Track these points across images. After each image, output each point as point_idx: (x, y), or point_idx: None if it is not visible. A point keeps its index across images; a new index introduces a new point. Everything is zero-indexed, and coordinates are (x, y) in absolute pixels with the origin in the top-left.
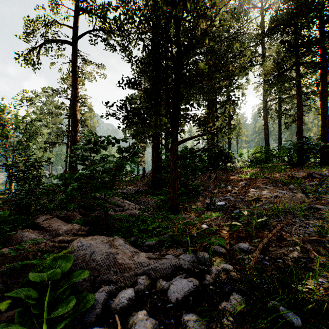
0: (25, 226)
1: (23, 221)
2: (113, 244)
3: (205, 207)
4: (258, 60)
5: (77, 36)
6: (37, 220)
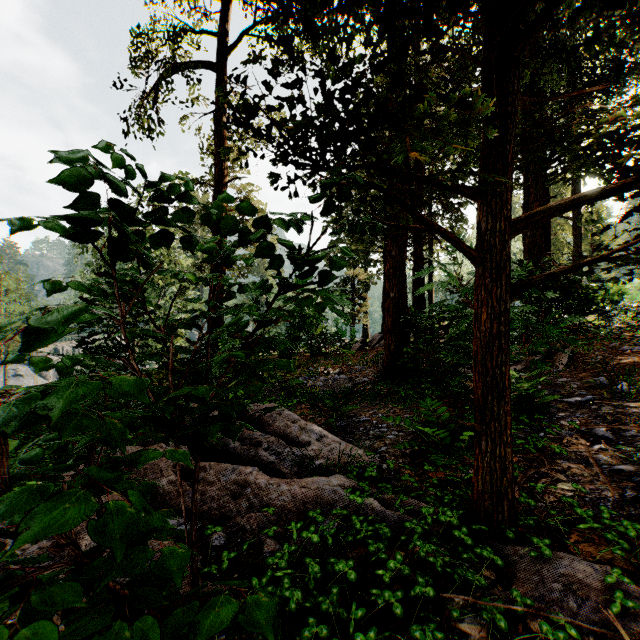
0: None
1: None
2: None
3: (633, 501)
4: None
5: (223, 47)
6: None
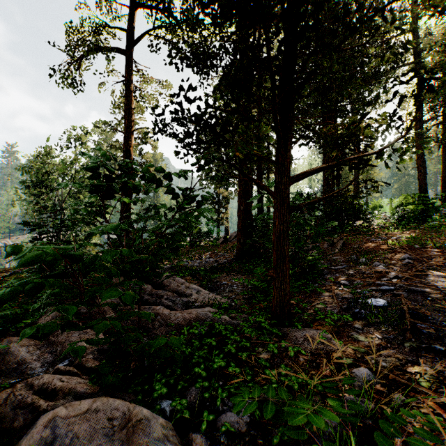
0: (29, 325)
1: (27, 316)
2: (131, 444)
3: (345, 309)
4: (408, 56)
5: (131, 40)
6: (41, 319)
